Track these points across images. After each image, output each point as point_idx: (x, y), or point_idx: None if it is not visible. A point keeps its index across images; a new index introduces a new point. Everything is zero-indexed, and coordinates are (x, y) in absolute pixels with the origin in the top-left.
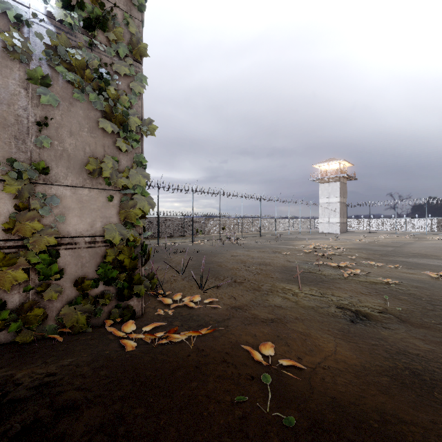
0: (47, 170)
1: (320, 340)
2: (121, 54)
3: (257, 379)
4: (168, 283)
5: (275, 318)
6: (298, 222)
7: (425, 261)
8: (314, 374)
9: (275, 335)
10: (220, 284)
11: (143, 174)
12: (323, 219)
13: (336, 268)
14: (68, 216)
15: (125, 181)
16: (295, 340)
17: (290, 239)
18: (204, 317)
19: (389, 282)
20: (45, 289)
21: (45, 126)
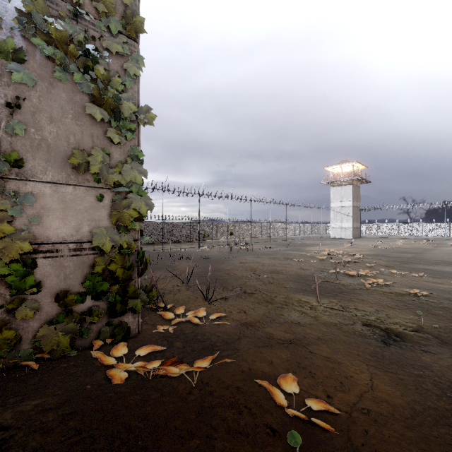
0: (21, 162)
1: (350, 368)
2: (113, 29)
3: (279, 434)
4: (171, 294)
5: (293, 338)
6: (308, 227)
7: (451, 269)
8: (352, 423)
9: (296, 362)
10: (229, 295)
11: (140, 170)
12: (335, 224)
13: (355, 276)
14: (47, 218)
15: (117, 178)
16: (320, 369)
17: (301, 244)
18: (210, 336)
19: (417, 294)
20: (19, 306)
21: (17, 108)
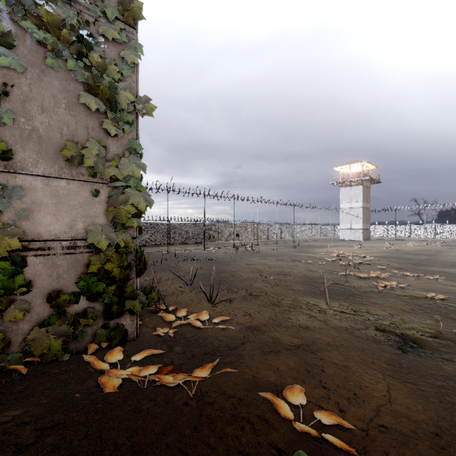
0: (10, 154)
1: (365, 378)
2: (110, 15)
3: (286, 455)
4: (174, 295)
5: (301, 343)
6: (316, 229)
7: None
8: (370, 442)
9: (305, 370)
10: (233, 297)
11: (138, 164)
12: (344, 225)
13: (366, 279)
14: (38, 214)
15: (114, 172)
16: (331, 378)
17: (309, 246)
18: (212, 341)
19: (433, 297)
20: (7, 307)
21: (4, 95)
